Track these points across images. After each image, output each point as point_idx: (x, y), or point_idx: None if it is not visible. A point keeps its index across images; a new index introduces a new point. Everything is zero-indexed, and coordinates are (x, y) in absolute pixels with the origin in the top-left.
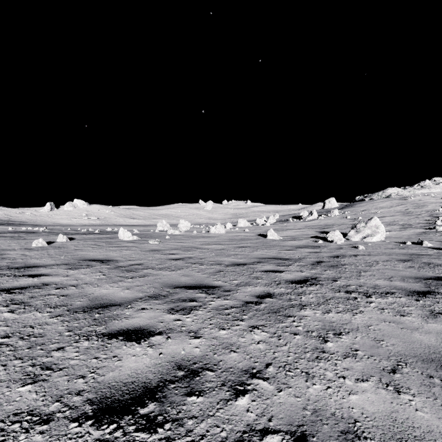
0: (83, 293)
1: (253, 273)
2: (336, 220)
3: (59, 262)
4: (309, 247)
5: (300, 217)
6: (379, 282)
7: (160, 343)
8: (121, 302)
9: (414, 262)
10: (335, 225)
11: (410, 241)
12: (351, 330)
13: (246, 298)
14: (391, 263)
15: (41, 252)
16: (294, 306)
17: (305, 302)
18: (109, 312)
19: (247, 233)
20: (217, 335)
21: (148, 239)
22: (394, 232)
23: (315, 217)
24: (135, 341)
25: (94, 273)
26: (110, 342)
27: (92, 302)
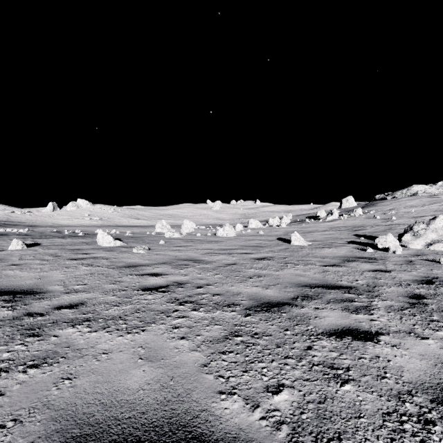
0: None
1: (314, 346)
2: (364, 220)
3: None
4: (361, 260)
5: (317, 217)
6: None
7: None
8: None
9: None
10: (368, 226)
11: None
12: None
13: None
14: None
15: None
16: None
17: None
18: None
19: (262, 236)
20: None
21: (135, 245)
22: None
23: (336, 217)
24: None
25: None
26: None
27: None
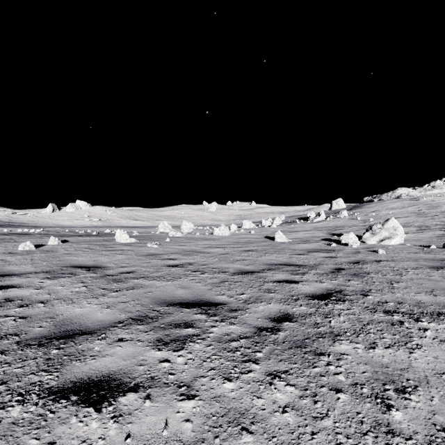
0: (50, 313)
1: (264, 284)
2: (346, 222)
3: (39, 269)
4: (322, 251)
5: (306, 218)
6: (421, 297)
7: (132, 411)
8: (95, 328)
9: None
10: (346, 227)
11: (433, 244)
12: (419, 382)
13: (259, 321)
14: (423, 271)
15: (25, 257)
16: (324, 336)
17: (337, 329)
18: (73, 346)
19: (253, 235)
20: (220, 392)
21: (147, 241)
22: (411, 234)
23: (323, 218)
24: (93, 406)
25: (75, 283)
26: (55, 407)
27: (55, 329)
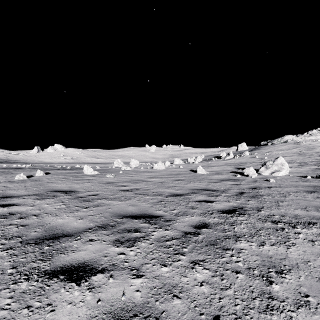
0: (41, 222)
1: (189, 203)
2: (248, 159)
3: (31, 192)
4: (230, 180)
5: (220, 157)
6: (297, 211)
7: (100, 285)
8: (73, 232)
9: (319, 193)
10: (248, 163)
11: (309, 175)
12: (292, 267)
13: (185, 228)
14: (300, 194)
15: (20, 184)
16: (230, 238)
17: (239, 233)
18: (58, 244)
19: (181, 169)
20: (159, 273)
21: (106, 173)
22: (294, 168)
23: (231, 157)
24: (75, 282)
25: (57, 202)
26: (50, 283)
27: (46, 233)
